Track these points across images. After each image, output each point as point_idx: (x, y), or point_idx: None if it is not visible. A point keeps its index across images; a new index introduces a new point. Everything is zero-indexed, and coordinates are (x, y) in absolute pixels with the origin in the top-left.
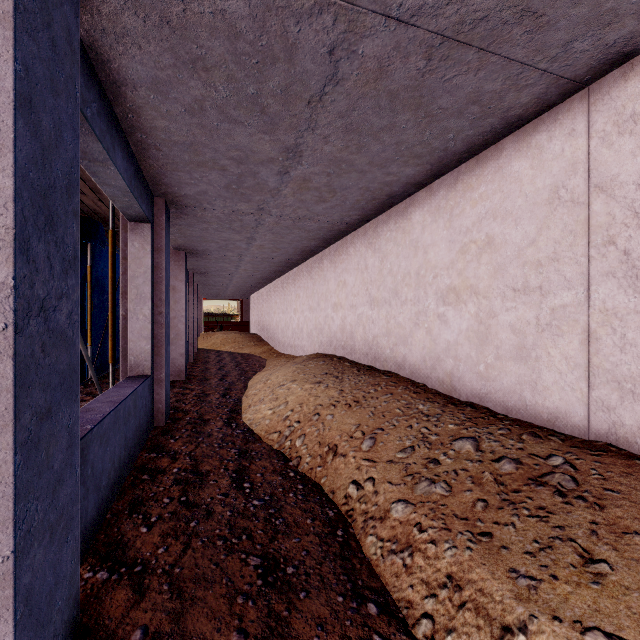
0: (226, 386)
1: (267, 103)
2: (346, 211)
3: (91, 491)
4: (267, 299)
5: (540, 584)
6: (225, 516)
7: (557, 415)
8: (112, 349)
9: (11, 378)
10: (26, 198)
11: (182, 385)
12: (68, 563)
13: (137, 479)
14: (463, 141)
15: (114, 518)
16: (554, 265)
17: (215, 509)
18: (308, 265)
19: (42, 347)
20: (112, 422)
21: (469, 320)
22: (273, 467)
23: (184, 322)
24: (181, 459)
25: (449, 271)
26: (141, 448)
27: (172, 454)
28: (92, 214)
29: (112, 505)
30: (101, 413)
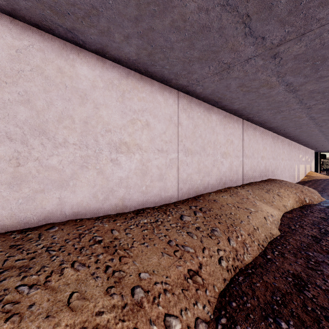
0: None
1: None
2: None
3: None
4: None
5: (242, 220)
6: None
7: (171, 197)
8: None
9: None
10: None
11: None
12: None
13: None
14: (159, 70)
15: None
16: (170, 144)
17: None
18: None
19: None
20: None
21: (137, 163)
22: None
23: None
24: None
25: (122, 131)
26: None
27: None
28: None
29: None
30: None
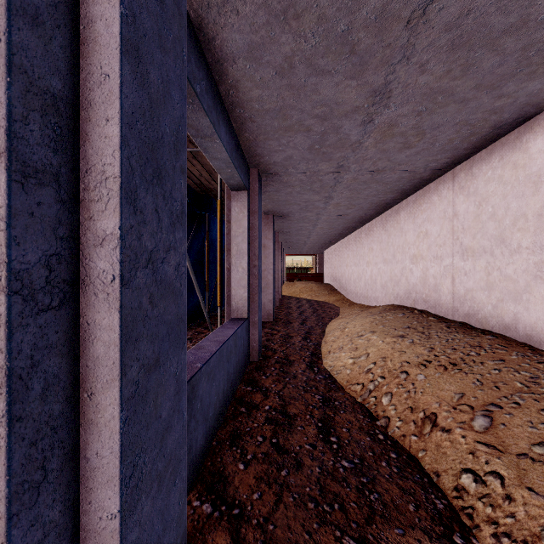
0: (306, 330)
1: (358, 39)
2: (433, 155)
3: (200, 422)
4: (339, 253)
5: None
6: (314, 472)
7: None
8: (220, 295)
9: (118, 331)
10: (133, 147)
11: (270, 326)
12: (176, 505)
13: (236, 410)
14: None
15: (218, 446)
16: None
17: (304, 460)
18: (382, 219)
19: (150, 299)
20: (217, 360)
21: None
22: (359, 423)
23: (272, 274)
24: (271, 397)
25: None
26: (240, 380)
27: (264, 390)
28: (208, 192)
29: (217, 432)
30: (209, 352)
